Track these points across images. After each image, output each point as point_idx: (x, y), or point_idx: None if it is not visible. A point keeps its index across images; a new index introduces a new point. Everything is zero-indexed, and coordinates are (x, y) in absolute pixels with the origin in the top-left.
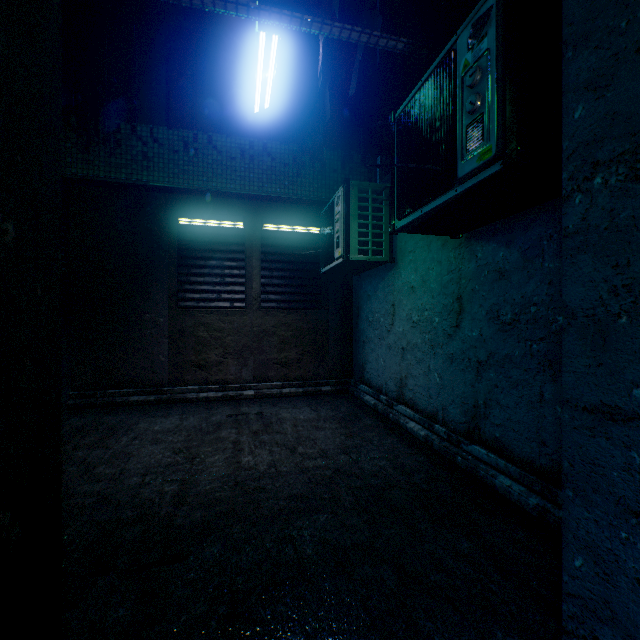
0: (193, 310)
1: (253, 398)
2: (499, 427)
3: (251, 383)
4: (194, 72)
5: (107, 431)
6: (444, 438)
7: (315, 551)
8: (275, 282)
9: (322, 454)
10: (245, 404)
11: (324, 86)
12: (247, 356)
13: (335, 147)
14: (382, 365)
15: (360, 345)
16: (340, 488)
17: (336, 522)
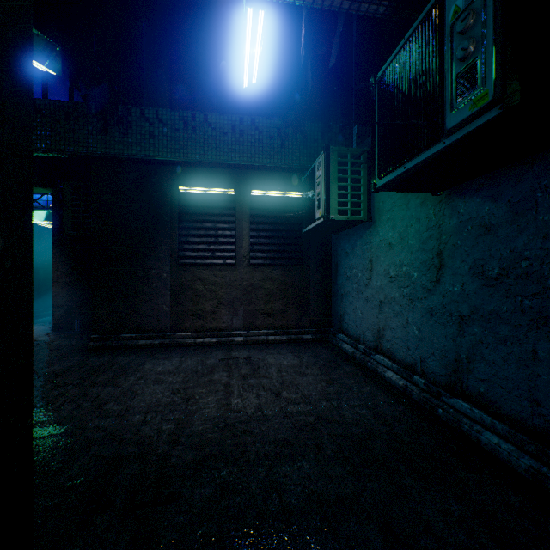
0: (191, 266)
1: (242, 344)
2: (484, 382)
3: (241, 330)
4: (192, 60)
5: (118, 370)
6: (423, 389)
7: (300, 502)
8: (262, 241)
9: (305, 400)
10: (235, 349)
11: (306, 62)
12: (237, 307)
13: (315, 119)
14: (360, 317)
15: (338, 298)
16: (322, 435)
17: (320, 471)
